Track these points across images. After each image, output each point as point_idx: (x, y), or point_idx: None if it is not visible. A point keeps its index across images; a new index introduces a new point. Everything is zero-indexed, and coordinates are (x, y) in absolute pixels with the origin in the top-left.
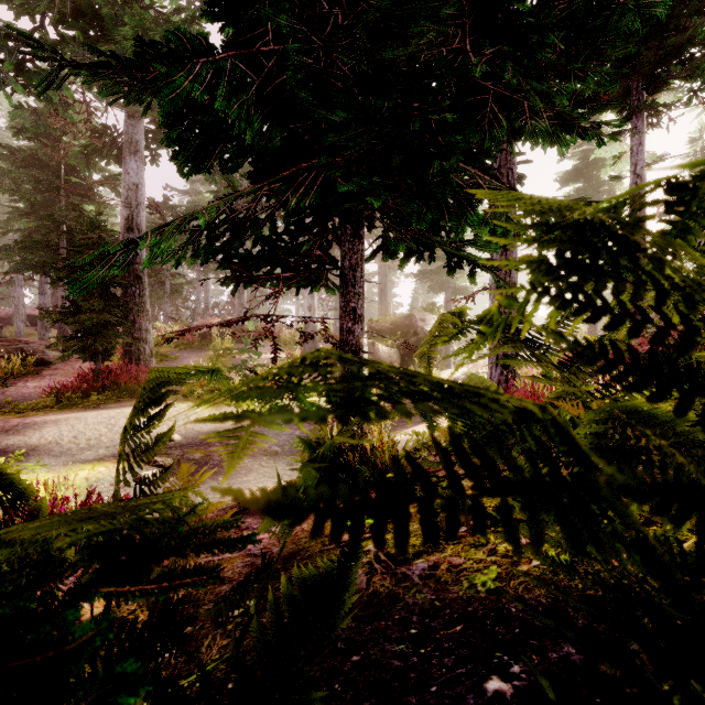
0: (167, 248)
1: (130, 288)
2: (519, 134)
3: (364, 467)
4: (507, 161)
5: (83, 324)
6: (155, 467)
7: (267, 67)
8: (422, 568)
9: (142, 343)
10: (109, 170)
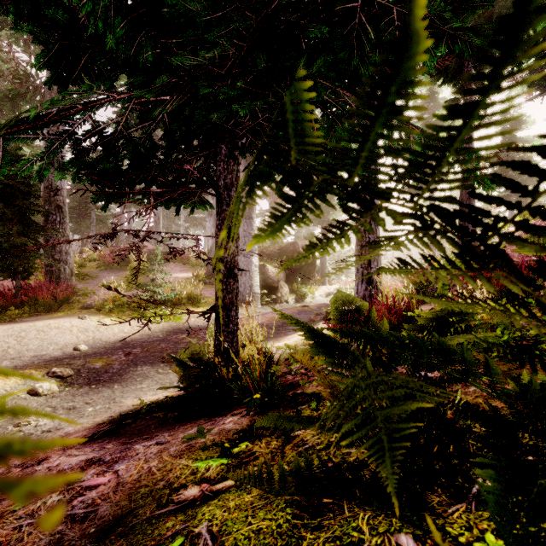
0: None
1: (51, 215)
2: (386, 52)
3: (234, 384)
4: None
5: (0, 246)
6: (54, 378)
7: None
8: None
9: (62, 263)
10: None
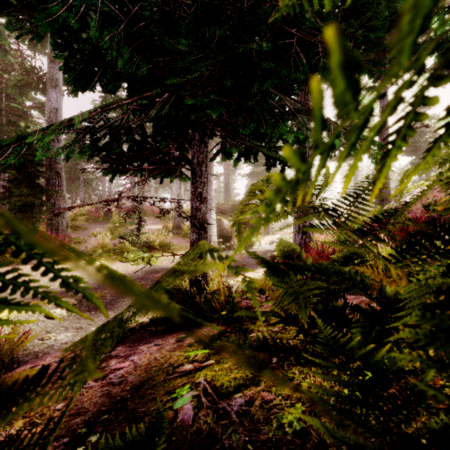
0: (48, 141)
1: (51, 180)
2: (314, 71)
3: (206, 306)
4: (305, 99)
5: (14, 204)
6: None
7: (132, 11)
8: (239, 404)
9: (60, 218)
10: (39, 99)
